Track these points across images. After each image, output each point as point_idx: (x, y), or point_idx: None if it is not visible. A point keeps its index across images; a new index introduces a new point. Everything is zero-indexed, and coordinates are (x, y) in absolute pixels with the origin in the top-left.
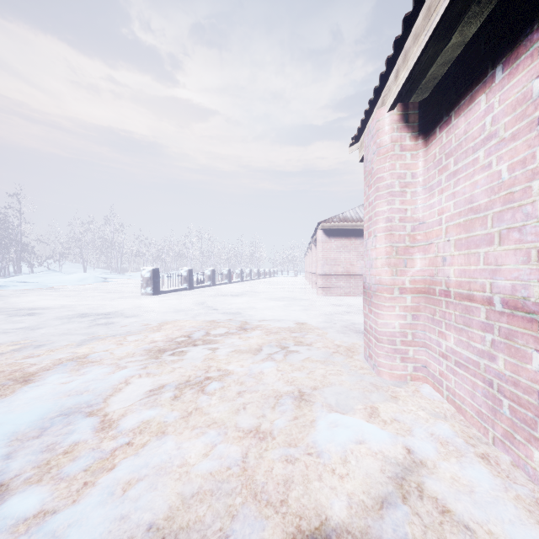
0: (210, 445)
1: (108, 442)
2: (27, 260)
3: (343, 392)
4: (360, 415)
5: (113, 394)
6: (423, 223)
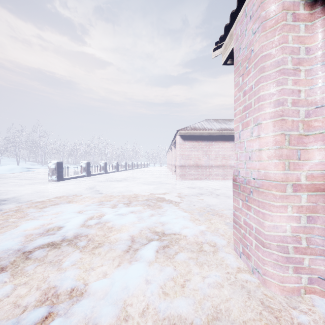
0: None
1: None
2: None
3: None
4: None
5: None
6: (322, 106)
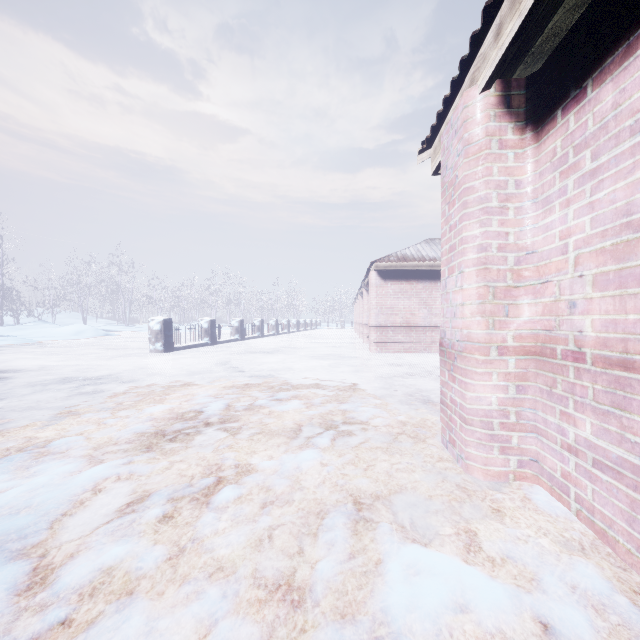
0: (206, 622)
1: (28, 620)
2: (11, 309)
3: (419, 503)
4: (451, 548)
5: (68, 513)
6: (532, 253)
